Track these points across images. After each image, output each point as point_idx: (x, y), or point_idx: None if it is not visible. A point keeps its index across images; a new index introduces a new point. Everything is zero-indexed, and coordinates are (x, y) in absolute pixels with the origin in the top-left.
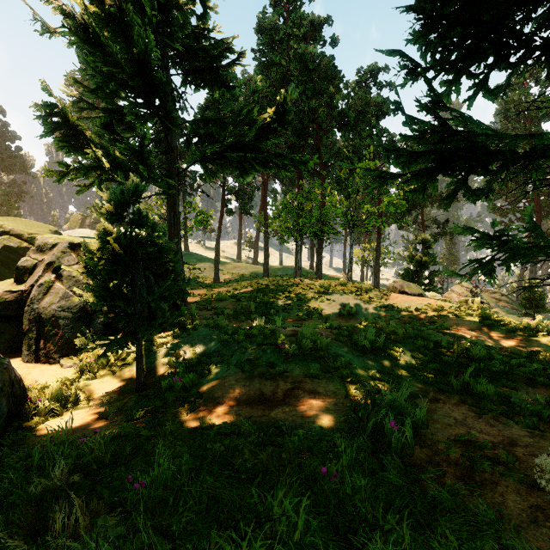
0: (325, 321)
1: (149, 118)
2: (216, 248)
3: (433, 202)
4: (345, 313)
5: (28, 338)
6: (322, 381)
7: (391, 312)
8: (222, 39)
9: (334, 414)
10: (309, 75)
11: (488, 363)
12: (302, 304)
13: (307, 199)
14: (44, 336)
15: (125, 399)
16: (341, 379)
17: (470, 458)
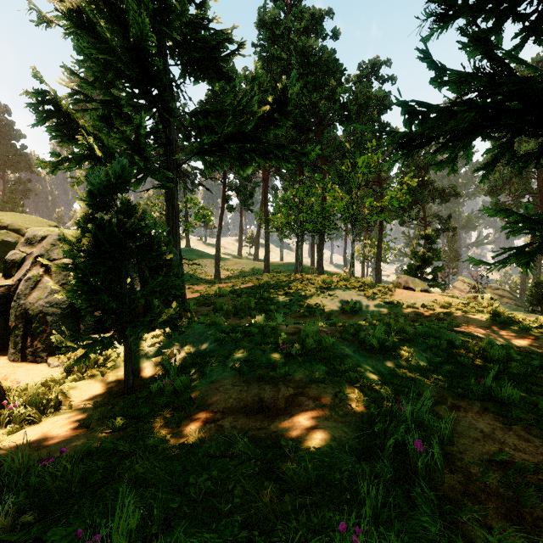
0: (327, 318)
1: (147, 109)
2: (217, 244)
3: (435, 197)
4: (349, 309)
5: (15, 335)
6: (328, 385)
7: (396, 308)
8: (221, 29)
9: (345, 428)
10: (310, 69)
11: (508, 364)
12: (303, 300)
13: (308, 194)
14: (31, 333)
15: (111, 403)
16: (350, 383)
17: (514, 487)
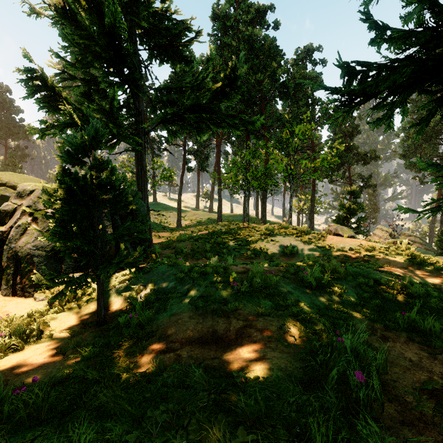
0: (270, 259)
1: (120, 85)
2: (179, 199)
3: (358, 160)
4: (288, 252)
5: (6, 273)
6: (274, 319)
7: (328, 251)
8: (182, 20)
9: (290, 358)
10: (255, 54)
11: (427, 299)
12: (250, 245)
13: (253, 157)
14: (20, 272)
15: (85, 333)
16: (292, 317)
17: None
